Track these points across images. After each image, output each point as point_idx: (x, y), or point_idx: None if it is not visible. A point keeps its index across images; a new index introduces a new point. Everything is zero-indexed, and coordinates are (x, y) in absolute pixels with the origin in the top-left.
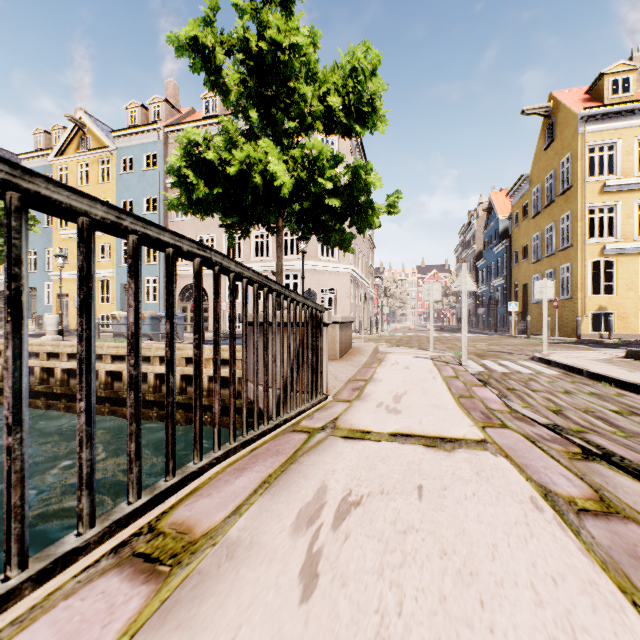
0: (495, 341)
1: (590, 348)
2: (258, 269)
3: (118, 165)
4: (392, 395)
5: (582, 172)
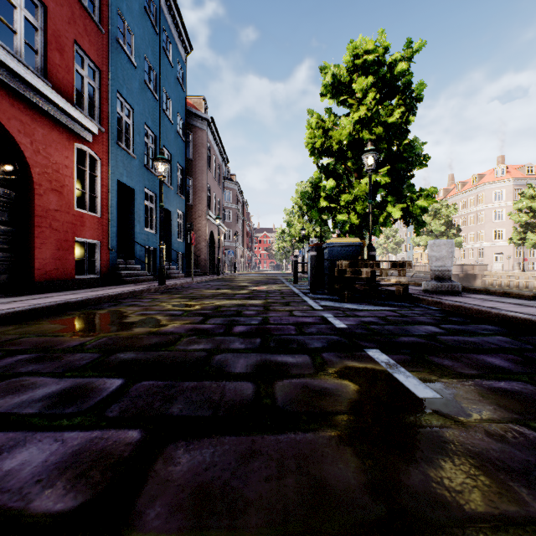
0: None
1: None
2: (469, 247)
3: None
4: None
5: None
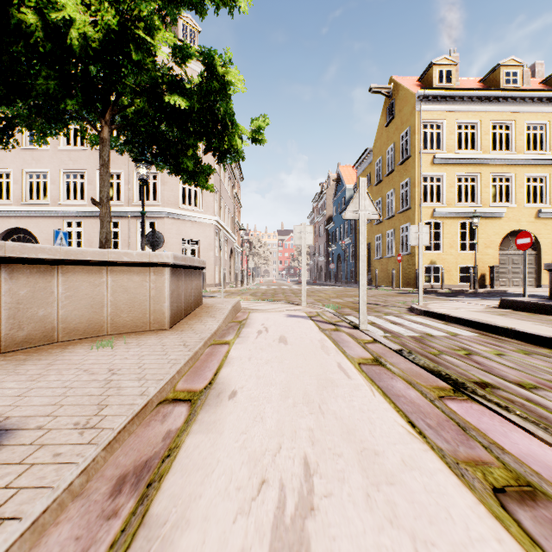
0: (353, 292)
1: (439, 297)
2: None
3: None
4: (264, 534)
5: (418, 144)
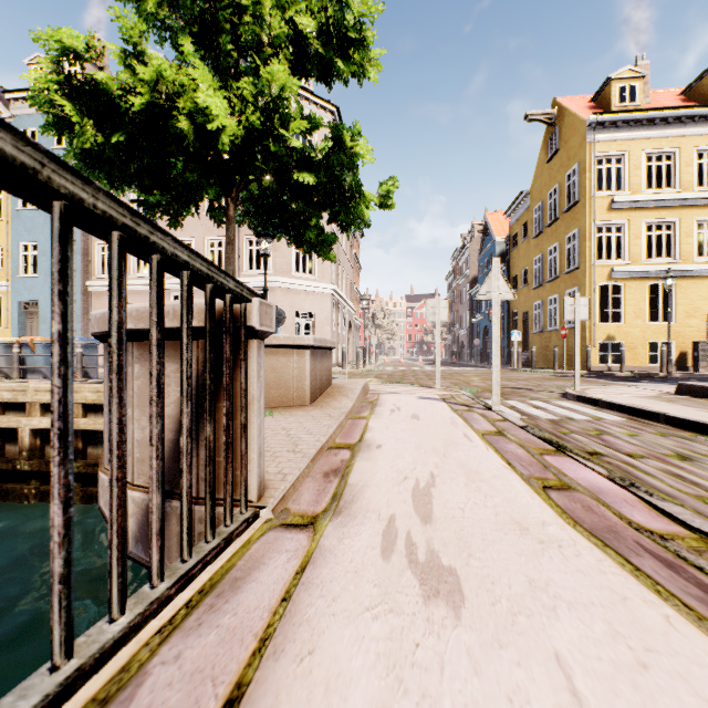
0: (501, 375)
1: (611, 382)
2: None
3: None
4: (409, 490)
5: (590, 185)
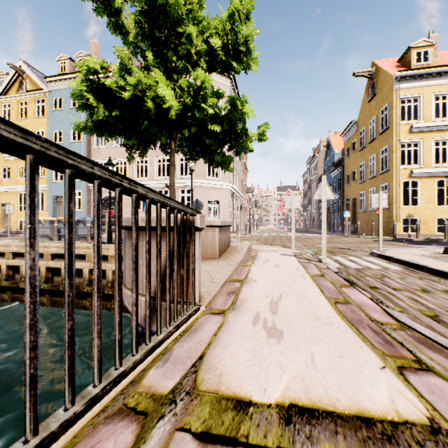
0: (336, 239)
1: (407, 245)
2: (160, 185)
3: (50, 104)
4: (268, 301)
5: (396, 117)
